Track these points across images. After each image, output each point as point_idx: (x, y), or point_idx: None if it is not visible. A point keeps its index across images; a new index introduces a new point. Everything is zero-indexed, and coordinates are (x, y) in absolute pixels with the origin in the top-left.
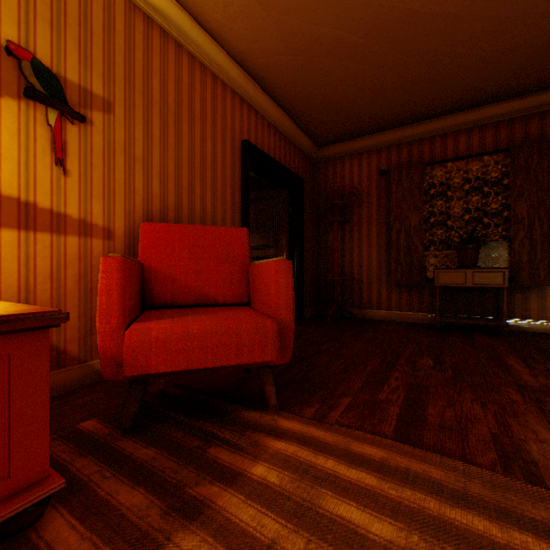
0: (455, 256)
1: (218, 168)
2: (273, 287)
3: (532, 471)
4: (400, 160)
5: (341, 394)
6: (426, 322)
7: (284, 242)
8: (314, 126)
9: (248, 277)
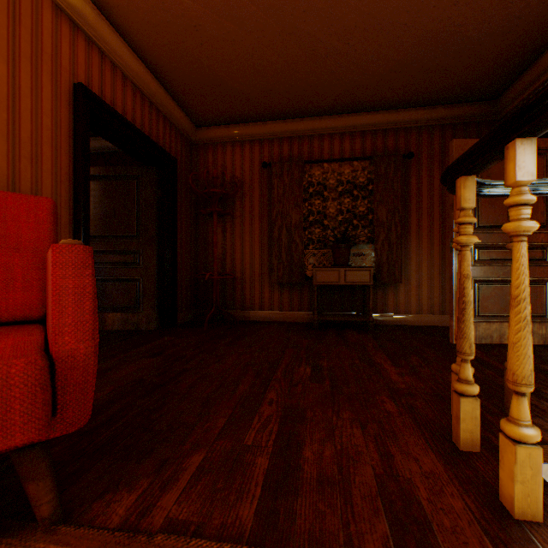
0: (331, 255)
1: (24, 109)
2: (51, 294)
3: (431, 545)
4: (282, 154)
5: (192, 449)
6: (306, 321)
7: (151, 233)
8: (190, 98)
9: (46, 275)
